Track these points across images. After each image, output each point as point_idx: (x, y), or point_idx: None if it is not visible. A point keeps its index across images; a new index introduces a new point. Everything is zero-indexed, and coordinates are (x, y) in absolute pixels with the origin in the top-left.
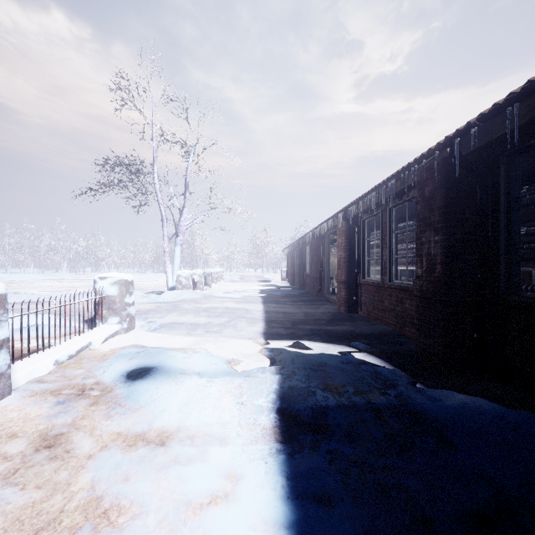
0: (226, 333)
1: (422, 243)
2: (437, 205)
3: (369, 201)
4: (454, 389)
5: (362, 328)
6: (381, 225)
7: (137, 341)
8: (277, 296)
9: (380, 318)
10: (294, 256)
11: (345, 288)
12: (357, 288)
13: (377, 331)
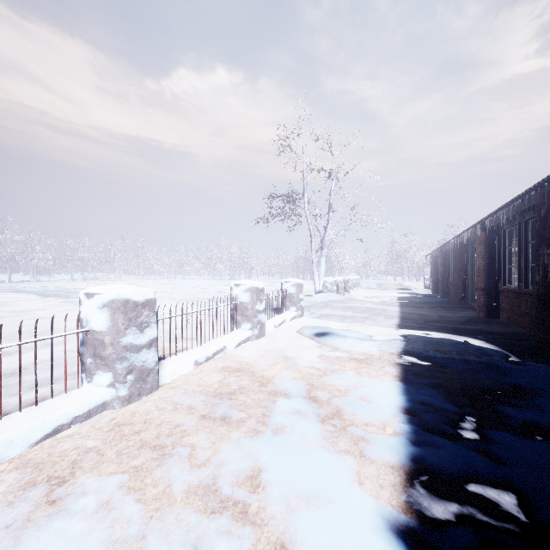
0: (368, 323)
1: (539, 255)
2: (548, 225)
3: (501, 216)
4: (545, 364)
5: (493, 328)
6: (518, 235)
7: (309, 322)
8: (415, 302)
9: (518, 322)
10: (438, 263)
11: (484, 295)
12: (497, 295)
13: (508, 331)
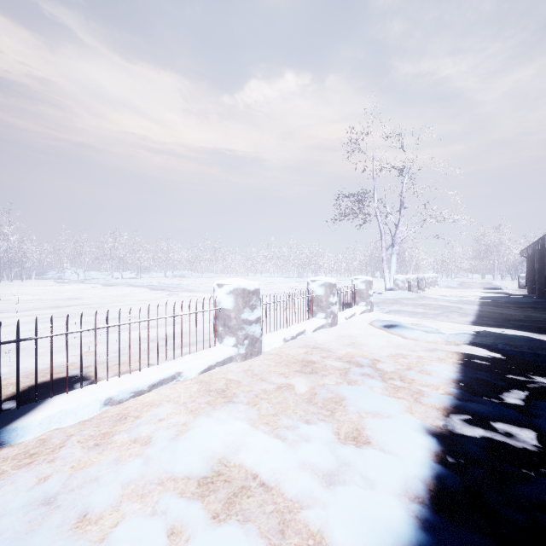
0: (440, 319)
1: None
2: None
3: None
4: None
5: None
6: None
7: (378, 316)
8: (500, 302)
9: None
10: (535, 259)
11: None
12: None
13: None
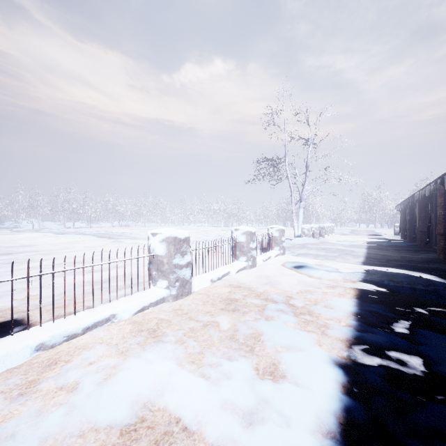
0: (338, 260)
1: None
2: None
3: None
4: None
5: None
6: None
7: (289, 259)
8: (382, 246)
9: None
10: (406, 212)
11: (444, 239)
12: None
13: None
